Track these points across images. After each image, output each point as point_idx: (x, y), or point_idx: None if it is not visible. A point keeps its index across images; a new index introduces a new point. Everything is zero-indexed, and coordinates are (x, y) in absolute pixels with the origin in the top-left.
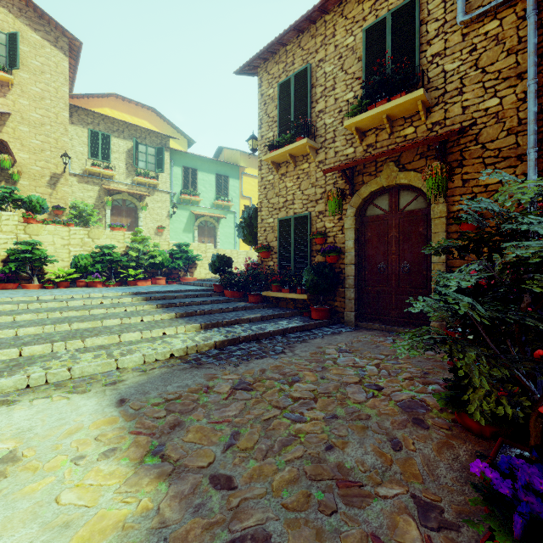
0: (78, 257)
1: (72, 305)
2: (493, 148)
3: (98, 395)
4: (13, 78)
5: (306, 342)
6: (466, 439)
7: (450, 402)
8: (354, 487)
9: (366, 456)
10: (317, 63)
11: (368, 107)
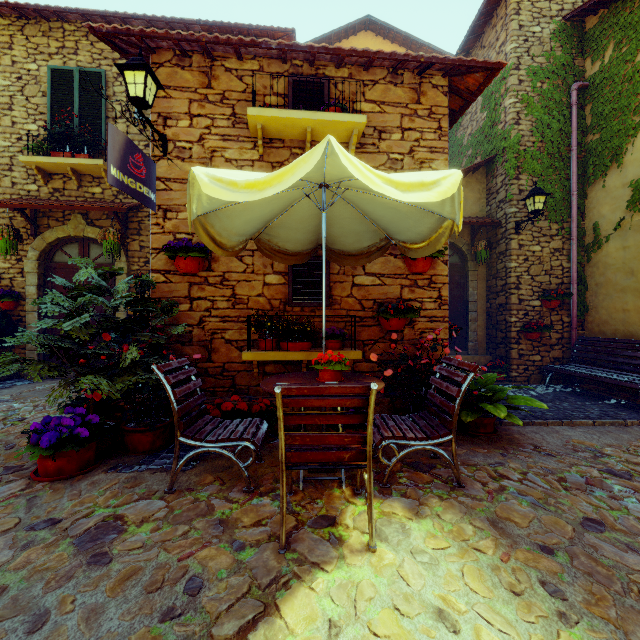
0: None
1: None
2: None
3: None
4: None
5: None
6: None
7: None
8: None
9: None
10: None
11: (52, 152)
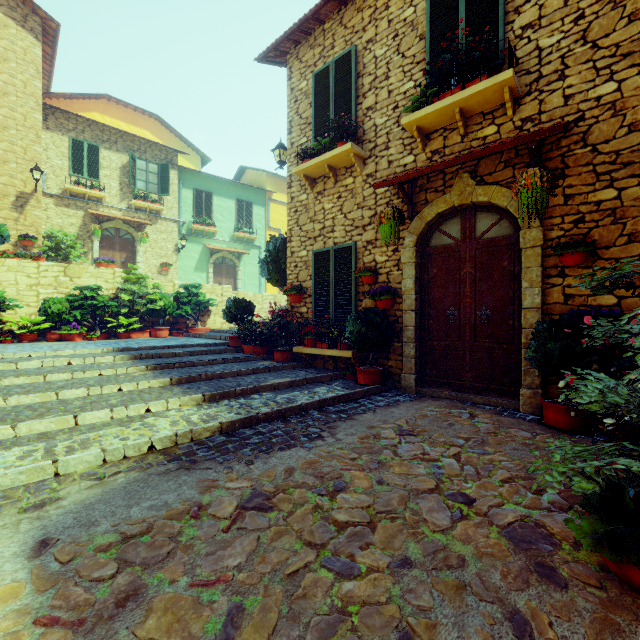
0: (49, 301)
1: (24, 368)
2: (608, 151)
3: (4, 533)
4: None
5: (352, 419)
6: (636, 611)
7: (603, 542)
8: None
9: None
10: (365, 44)
11: (435, 98)
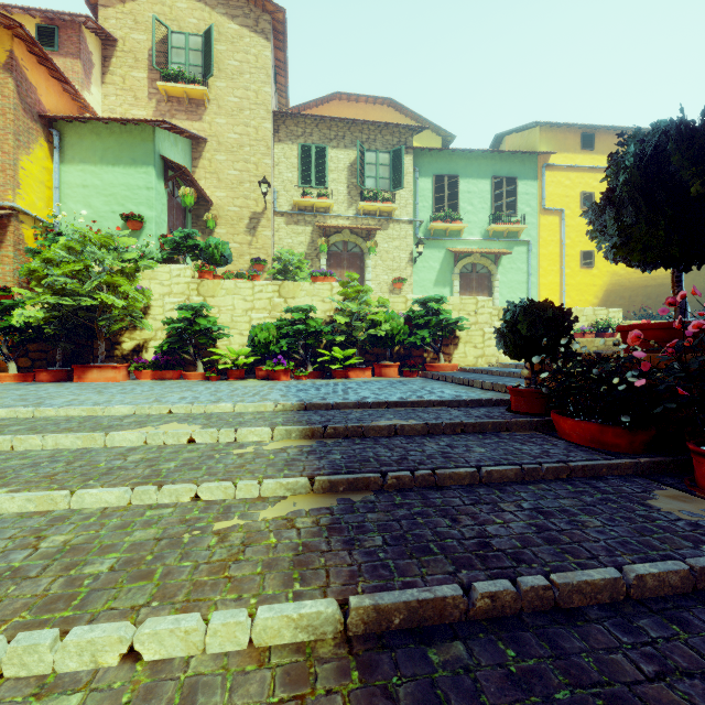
0: (255, 328)
1: (117, 445)
2: None
3: None
4: (210, 92)
5: None
6: None
7: None
8: None
9: None
10: None
11: None
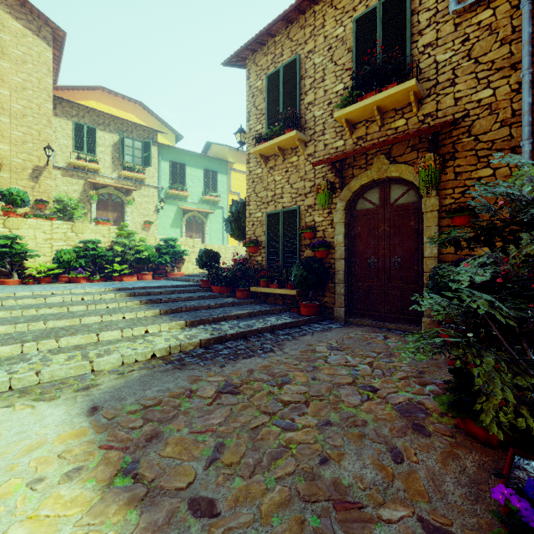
0: (60, 252)
1: (51, 302)
2: (486, 140)
3: (68, 403)
4: None
5: (296, 339)
6: (471, 448)
7: (454, 407)
8: (353, 509)
9: (364, 471)
10: (306, 54)
11: (359, 98)
